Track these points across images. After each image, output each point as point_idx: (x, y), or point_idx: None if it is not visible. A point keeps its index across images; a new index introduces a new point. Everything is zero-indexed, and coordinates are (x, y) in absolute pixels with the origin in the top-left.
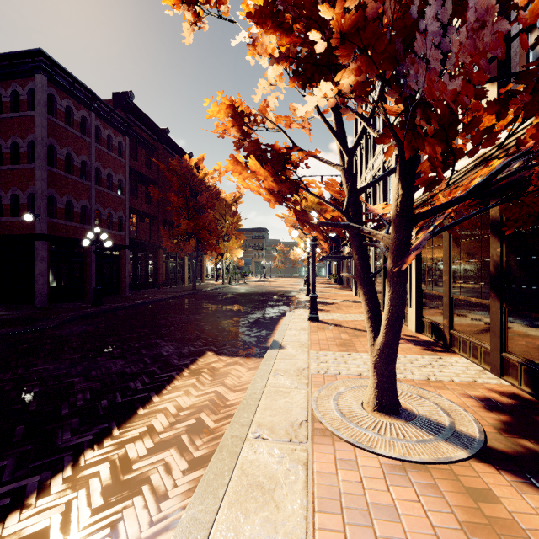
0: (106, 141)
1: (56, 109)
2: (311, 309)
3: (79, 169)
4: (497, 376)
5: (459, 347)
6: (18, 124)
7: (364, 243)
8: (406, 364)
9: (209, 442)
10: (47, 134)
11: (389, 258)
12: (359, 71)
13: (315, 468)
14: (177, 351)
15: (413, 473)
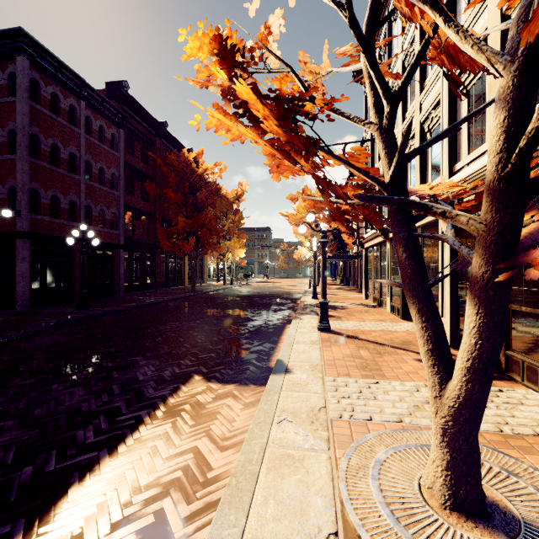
0: (98, 132)
1: (39, 95)
2: (321, 317)
3: (67, 162)
4: None
5: (522, 374)
6: None
7: (415, 235)
8: None
9: None
10: (29, 122)
11: (479, 257)
12: None
13: None
14: (157, 374)
15: None
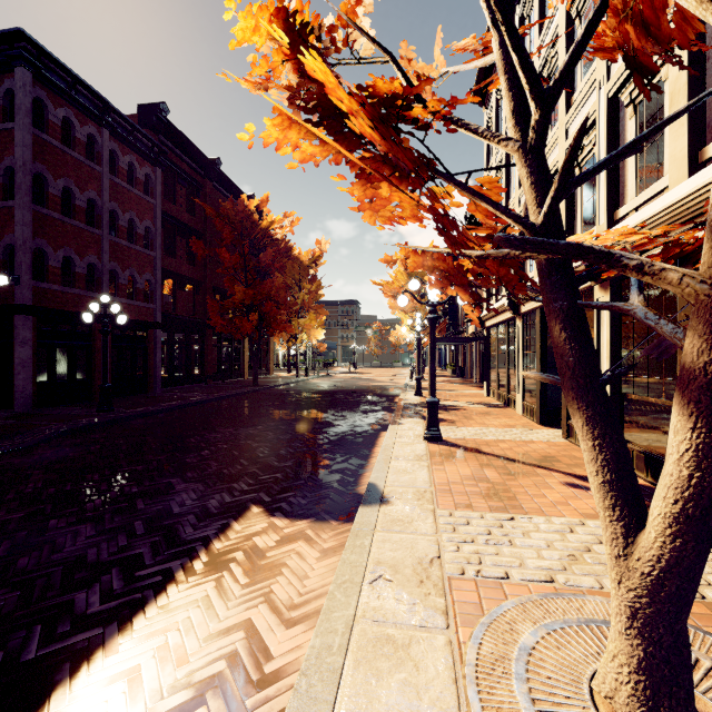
0: (126, 171)
1: (47, 120)
2: (428, 422)
3: (84, 211)
4: None
5: None
6: None
7: (580, 304)
8: None
9: None
10: (33, 157)
11: (697, 338)
12: None
13: None
14: (198, 504)
15: None
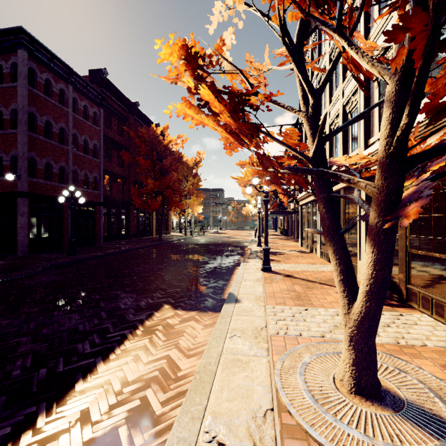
0: (82, 111)
1: (36, 81)
2: (264, 260)
3: (58, 135)
4: None
5: (418, 303)
6: (2, 94)
7: (332, 195)
8: None
9: (151, 440)
10: (28, 103)
11: (373, 212)
12: None
13: None
14: (135, 304)
15: None
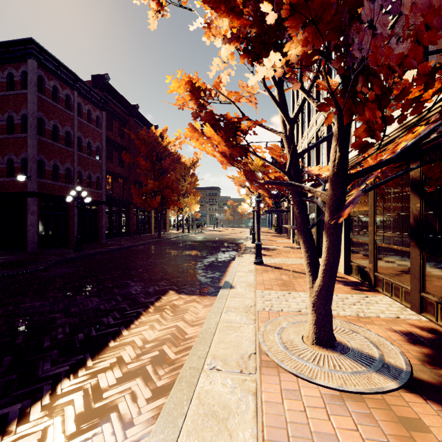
0: (86, 114)
1: (44, 88)
2: (256, 254)
3: (64, 138)
4: (416, 313)
5: (382, 287)
6: (13, 100)
7: (303, 199)
8: (338, 302)
9: (170, 372)
10: (37, 109)
11: (326, 212)
12: (306, 41)
13: (263, 398)
14: (144, 290)
15: (350, 403)
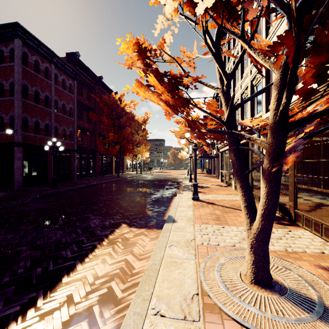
0: (61, 83)
1: (28, 61)
2: (193, 192)
3: (43, 101)
4: None
5: (302, 222)
6: (3, 71)
7: (240, 147)
8: None
9: (115, 314)
10: (22, 77)
11: (266, 160)
12: None
13: None
14: (101, 223)
15: None
